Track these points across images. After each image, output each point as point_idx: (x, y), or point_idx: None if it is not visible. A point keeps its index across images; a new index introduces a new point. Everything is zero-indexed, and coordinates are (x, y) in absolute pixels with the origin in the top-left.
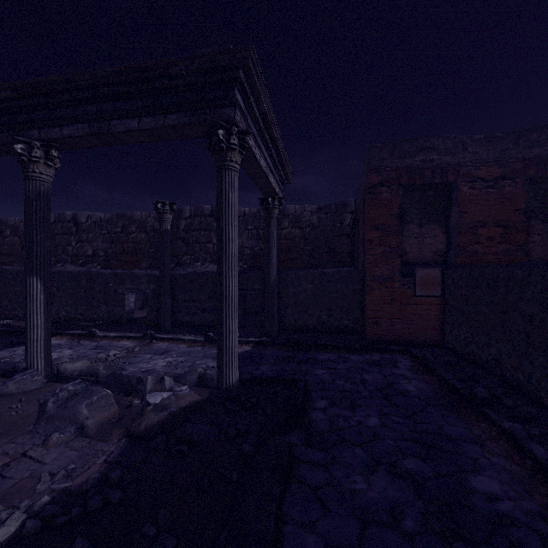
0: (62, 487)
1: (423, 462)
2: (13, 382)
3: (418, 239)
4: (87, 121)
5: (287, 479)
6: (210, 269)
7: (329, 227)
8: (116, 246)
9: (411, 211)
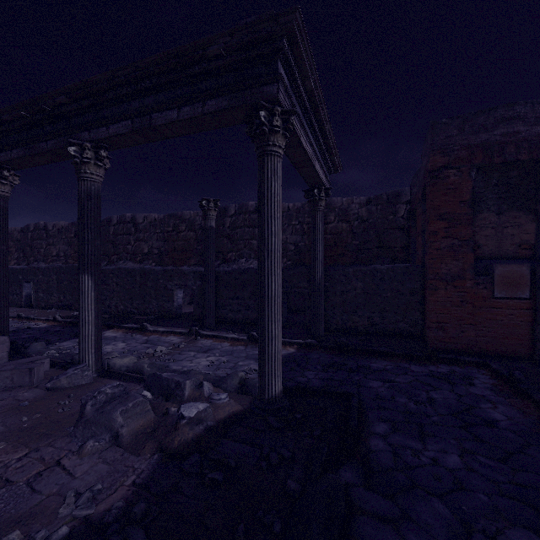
0: (83, 515)
1: (539, 539)
2: (65, 376)
3: (495, 229)
4: (131, 117)
5: (343, 537)
6: (254, 265)
7: (379, 219)
8: (168, 244)
9: (486, 197)
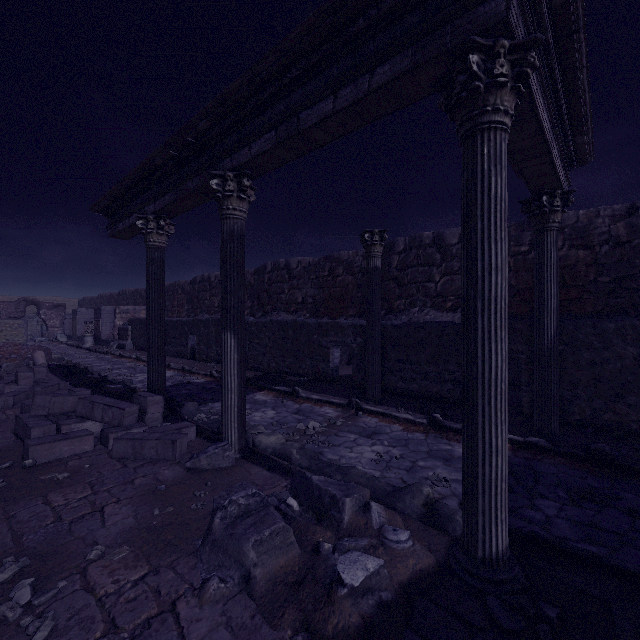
0: None
1: None
2: (205, 455)
3: None
4: (274, 126)
5: None
6: (430, 316)
7: None
8: (323, 291)
9: None
